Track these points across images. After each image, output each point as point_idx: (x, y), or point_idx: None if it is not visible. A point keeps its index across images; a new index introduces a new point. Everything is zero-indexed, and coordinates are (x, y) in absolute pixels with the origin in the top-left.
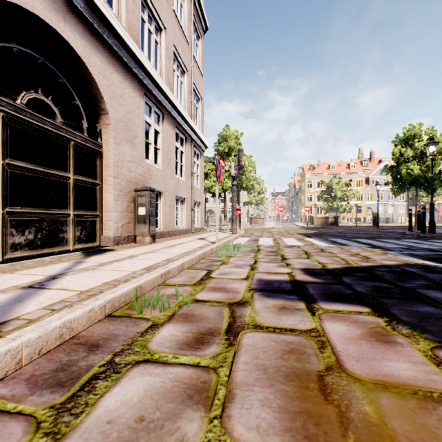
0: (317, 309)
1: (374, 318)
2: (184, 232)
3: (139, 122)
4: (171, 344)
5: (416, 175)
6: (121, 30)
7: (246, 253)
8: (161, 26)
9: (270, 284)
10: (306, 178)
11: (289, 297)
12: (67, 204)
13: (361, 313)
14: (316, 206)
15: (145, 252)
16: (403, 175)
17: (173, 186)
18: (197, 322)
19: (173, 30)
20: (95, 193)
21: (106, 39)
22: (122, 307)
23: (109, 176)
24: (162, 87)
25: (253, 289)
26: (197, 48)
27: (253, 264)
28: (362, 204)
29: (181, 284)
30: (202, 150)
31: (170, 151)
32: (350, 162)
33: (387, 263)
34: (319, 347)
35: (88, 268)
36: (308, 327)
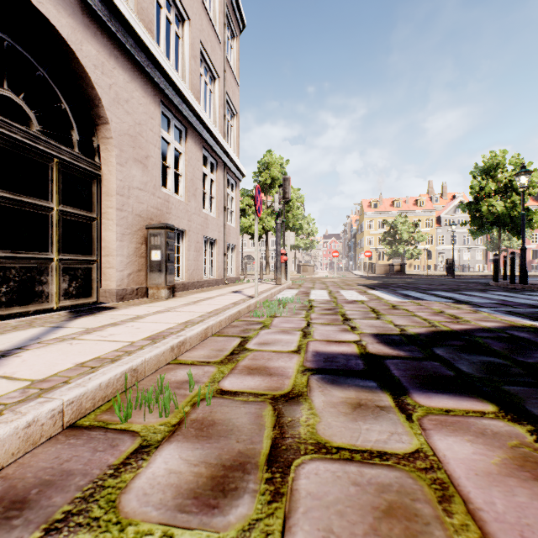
0: (413, 408)
1: (509, 424)
2: (214, 283)
3: (153, 138)
4: (165, 496)
5: (499, 213)
6: (126, 11)
7: (295, 311)
8: (183, 15)
9: (332, 360)
10: (366, 217)
11: (364, 384)
12: (48, 245)
13: (484, 414)
14: (378, 251)
15: (157, 311)
16: (484, 213)
17: (199, 224)
18: (219, 440)
19: (199, 21)
20: (91, 231)
21: (105, 21)
22: (99, 408)
23: (110, 208)
24: (185, 93)
25: (308, 370)
26: (232, 50)
27: (306, 328)
28: (432, 248)
29: (201, 362)
30: (237, 179)
31: (196, 178)
32: (418, 198)
33: (486, 325)
34: (439, 499)
35: (66, 337)
36: (408, 448)
